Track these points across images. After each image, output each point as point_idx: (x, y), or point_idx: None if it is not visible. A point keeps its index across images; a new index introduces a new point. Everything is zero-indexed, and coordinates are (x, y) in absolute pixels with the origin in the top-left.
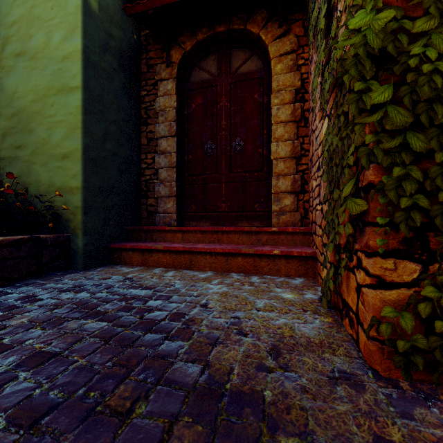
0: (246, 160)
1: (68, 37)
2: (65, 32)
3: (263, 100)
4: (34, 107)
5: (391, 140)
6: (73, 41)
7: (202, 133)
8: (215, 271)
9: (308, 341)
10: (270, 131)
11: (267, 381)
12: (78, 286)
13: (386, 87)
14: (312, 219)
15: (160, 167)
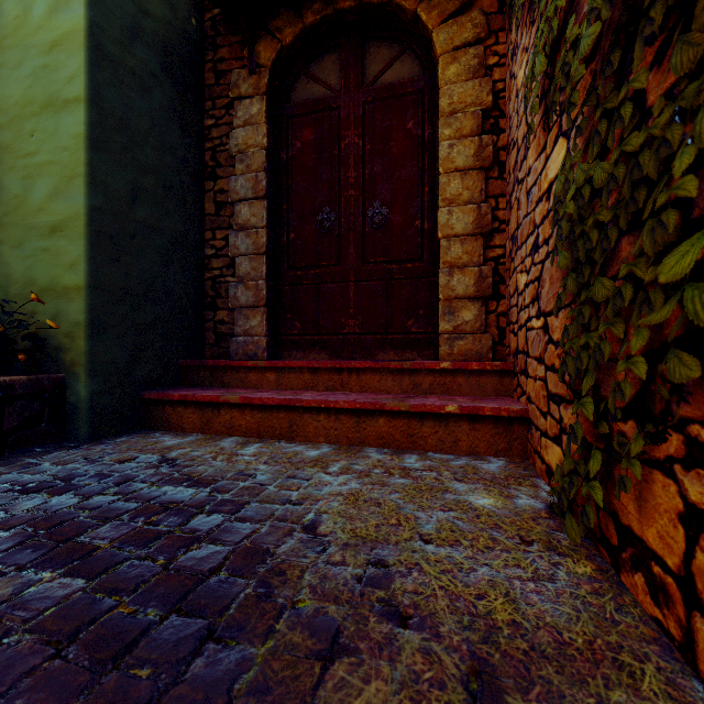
0: (393, 240)
1: (60, 6)
2: None
3: (423, 133)
4: None
5: None
6: (70, 14)
7: (313, 194)
8: (336, 444)
9: (558, 642)
10: (435, 187)
11: None
12: (63, 480)
13: None
14: (517, 347)
15: (238, 254)
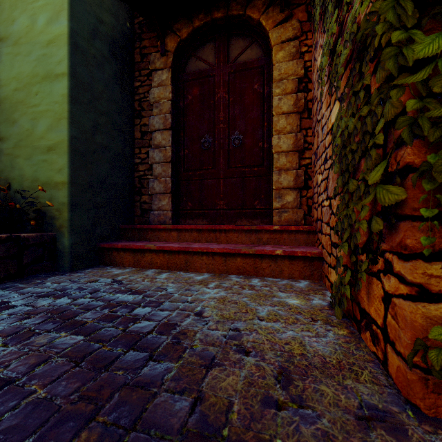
0: (246, 154)
1: (53, 20)
2: (50, 14)
3: (263, 91)
4: (18, 96)
5: (441, 106)
6: (59, 24)
7: (199, 126)
8: (212, 273)
9: (323, 362)
10: (271, 123)
11: (277, 423)
12: (60, 291)
13: (434, 36)
14: (317, 217)
15: (154, 162)
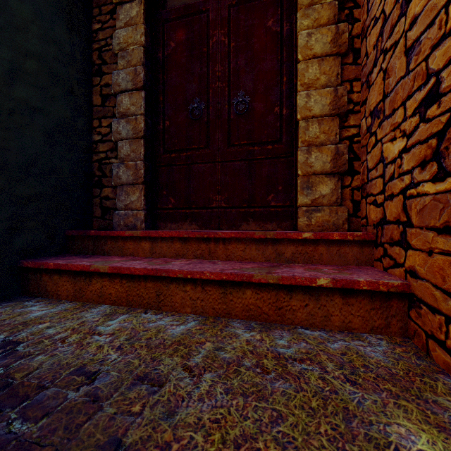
0: (255, 125)
1: None
2: None
3: (281, 30)
4: None
5: None
6: None
7: (185, 86)
8: (202, 315)
9: None
10: (293, 77)
11: None
12: None
13: None
14: (382, 217)
15: (119, 139)
